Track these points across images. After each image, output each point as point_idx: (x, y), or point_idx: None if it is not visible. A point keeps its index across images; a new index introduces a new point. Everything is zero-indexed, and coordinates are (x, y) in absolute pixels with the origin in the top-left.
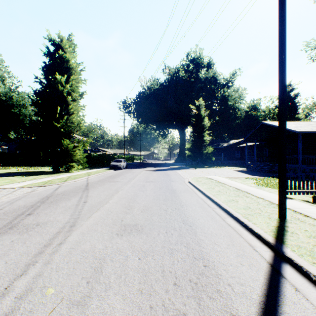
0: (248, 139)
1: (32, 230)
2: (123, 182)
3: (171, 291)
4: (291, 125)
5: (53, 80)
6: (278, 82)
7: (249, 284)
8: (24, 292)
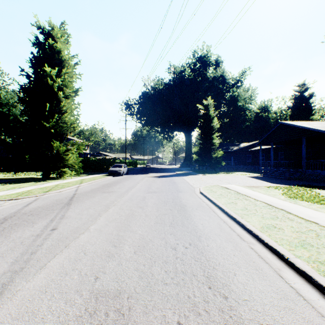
0: (262, 142)
1: None
2: (119, 193)
3: None
4: (316, 124)
5: (41, 73)
6: None
7: None
8: None
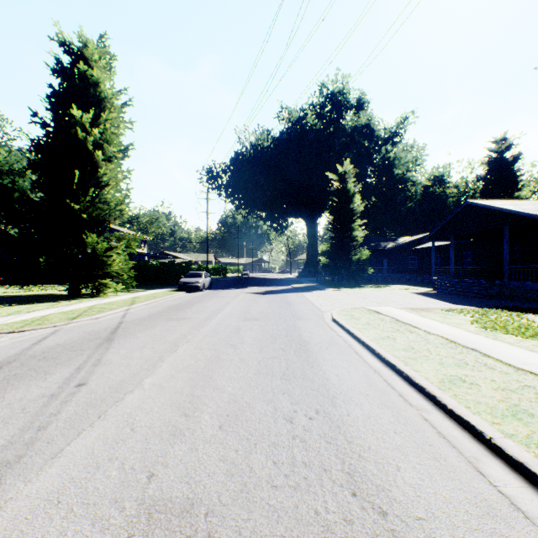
0: (436, 234)
1: None
2: (196, 322)
3: None
4: (526, 206)
5: (66, 120)
6: None
7: None
8: None
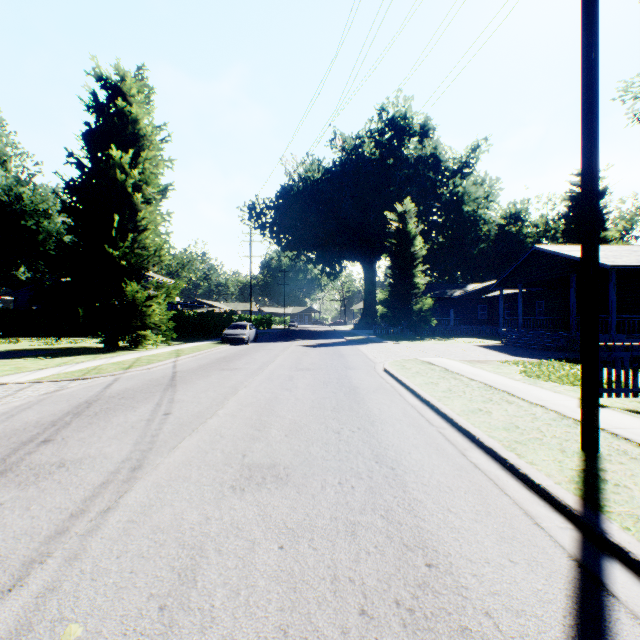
0: (504, 282)
1: (47, 479)
2: (249, 371)
3: (355, 630)
4: None
5: (104, 161)
6: (581, 157)
7: (534, 611)
8: (13, 633)
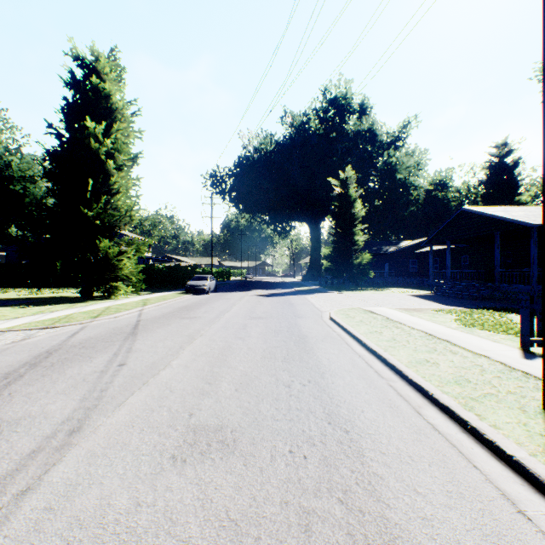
0: (434, 239)
1: None
2: (206, 320)
3: None
4: (516, 212)
5: (80, 131)
6: (542, 104)
7: None
8: None
